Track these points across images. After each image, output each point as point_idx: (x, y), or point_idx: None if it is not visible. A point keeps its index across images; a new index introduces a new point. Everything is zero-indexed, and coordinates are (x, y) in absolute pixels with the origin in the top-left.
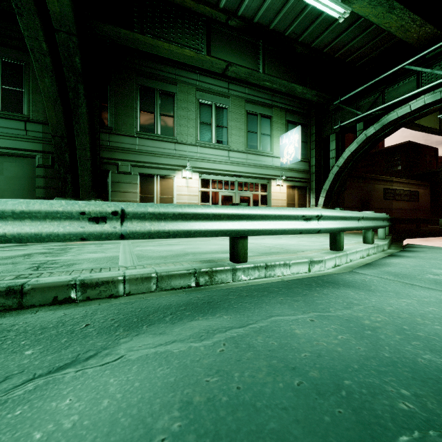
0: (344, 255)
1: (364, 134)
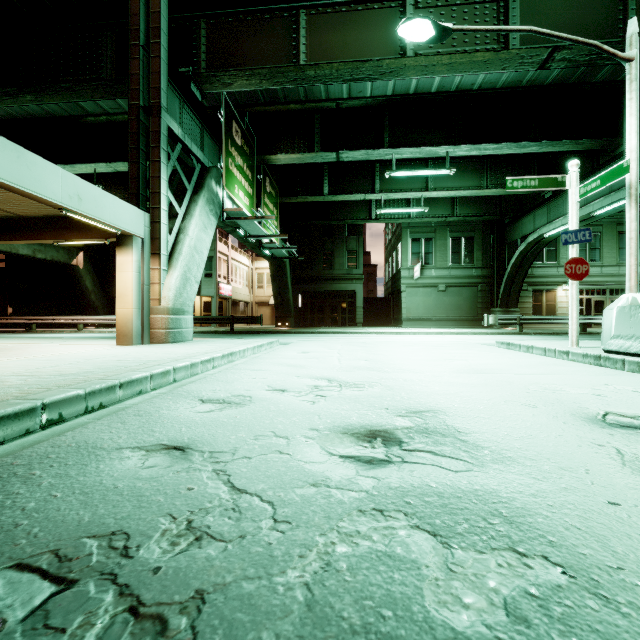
0: None
1: None
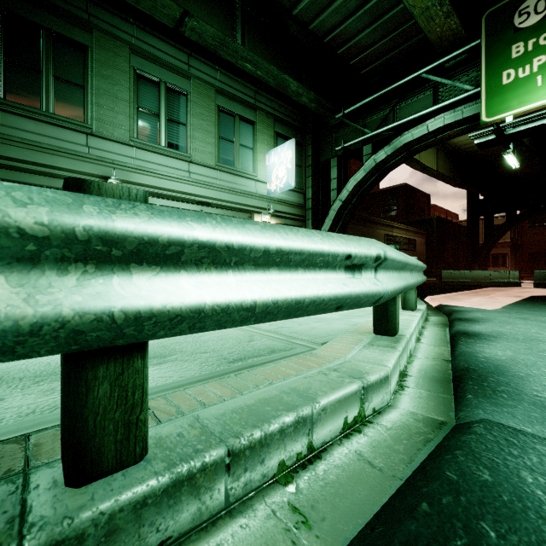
0: (406, 345)
1: (373, 159)
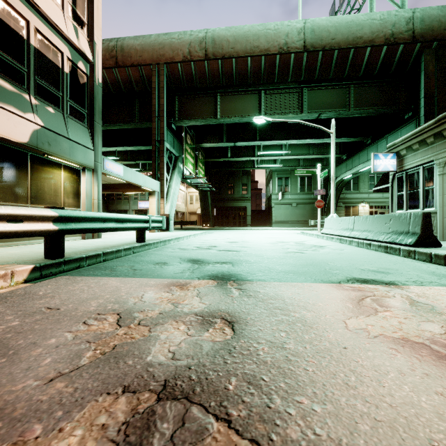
0: None
1: None
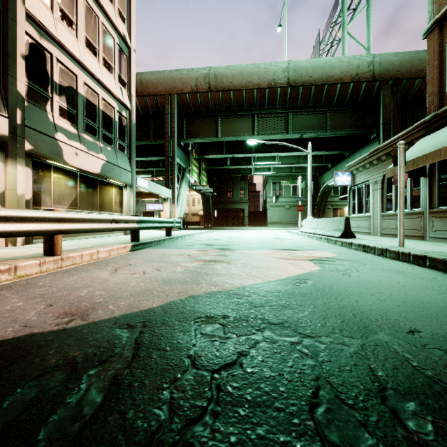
0: None
1: None
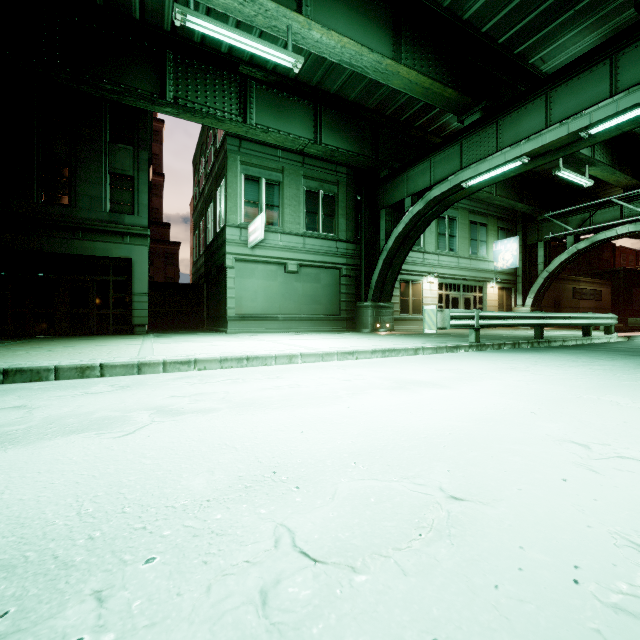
0: (614, 336)
1: (575, 247)
